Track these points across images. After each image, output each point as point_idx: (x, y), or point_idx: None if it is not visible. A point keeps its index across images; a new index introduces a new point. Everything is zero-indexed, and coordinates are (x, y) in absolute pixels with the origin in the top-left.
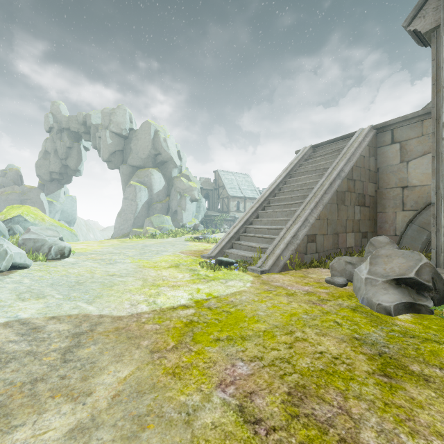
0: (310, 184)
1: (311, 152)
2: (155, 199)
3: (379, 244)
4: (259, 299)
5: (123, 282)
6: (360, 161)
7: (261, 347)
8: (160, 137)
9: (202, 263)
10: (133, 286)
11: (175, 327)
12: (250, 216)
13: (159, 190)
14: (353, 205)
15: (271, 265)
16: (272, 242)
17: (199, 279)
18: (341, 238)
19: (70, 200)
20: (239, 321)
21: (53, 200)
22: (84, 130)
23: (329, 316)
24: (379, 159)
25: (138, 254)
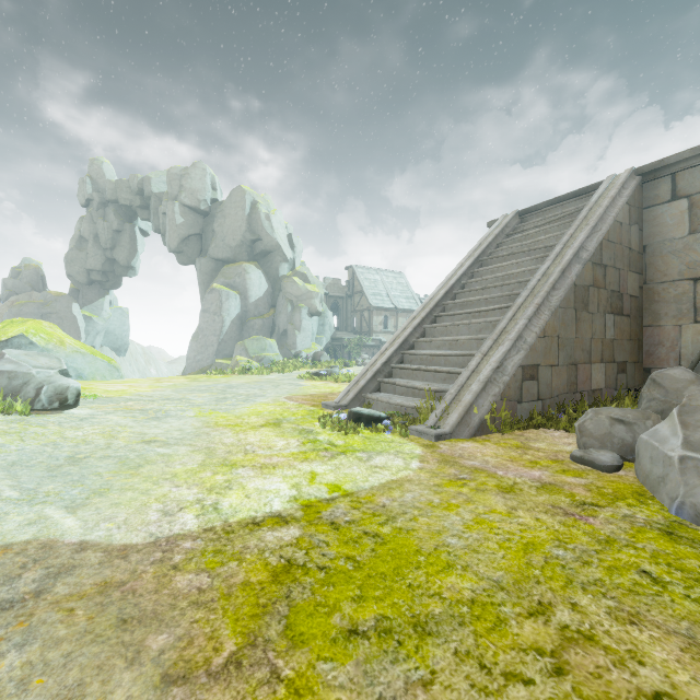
0: (520, 275)
1: (516, 222)
2: (252, 312)
3: (672, 383)
4: (443, 500)
5: (165, 457)
6: (614, 232)
7: (473, 666)
8: (260, 213)
9: (323, 418)
10: (183, 465)
11: (246, 584)
12: (410, 334)
13: (258, 297)
14: (602, 312)
15: (456, 423)
16: (453, 380)
17: (316, 450)
18: (582, 374)
19: (119, 314)
20: (404, 566)
21: (93, 315)
22: (140, 202)
23: (618, 553)
24: (646, 229)
25: (212, 400)
